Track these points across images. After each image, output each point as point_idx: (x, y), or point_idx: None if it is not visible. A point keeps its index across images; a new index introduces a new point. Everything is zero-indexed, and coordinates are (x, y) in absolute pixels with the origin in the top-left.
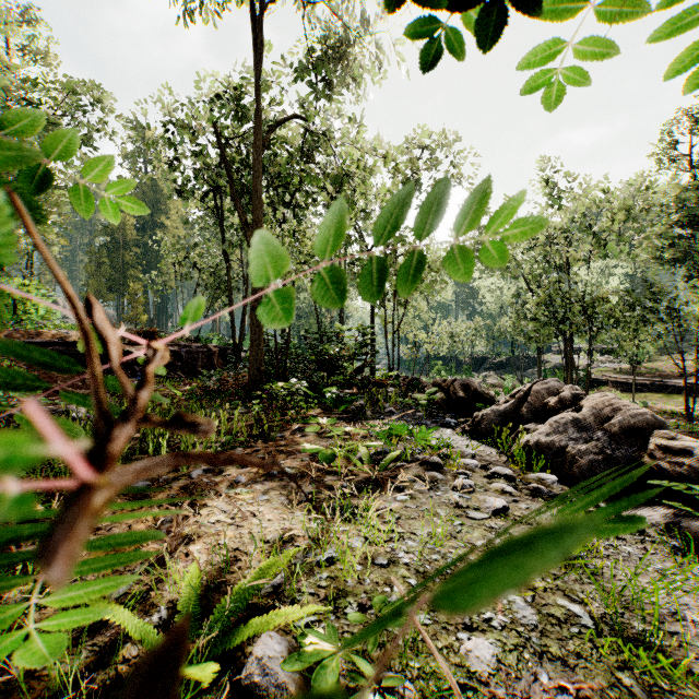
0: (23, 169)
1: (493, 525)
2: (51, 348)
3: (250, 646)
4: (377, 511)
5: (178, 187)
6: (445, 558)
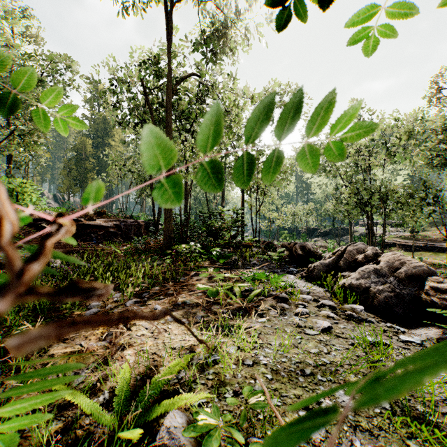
0: (3, 102)
1: (321, 339)
2: (39, 223)
3: (162, 418)
4: (245, 329)
5: (119, 120)
6: (290, 361)
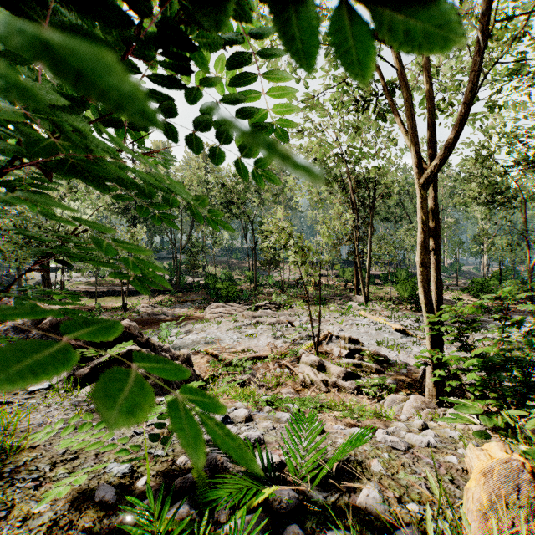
0: None
1: None
2: None
3: None
4: None
5: None
6: None
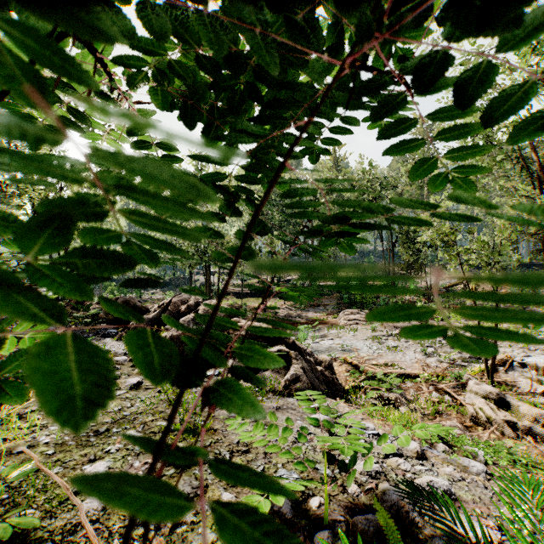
0: None
1: (128, 396)
2: None
3: None
4: (22, 416)
5: None
6: None
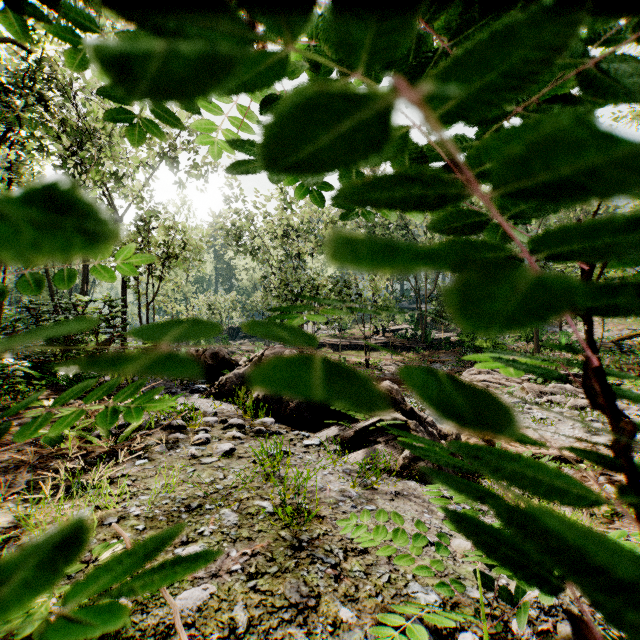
0: None
1: (220, 465)
2: None
3: None
4: (112, 480)
5: None
6: (174, 500)
